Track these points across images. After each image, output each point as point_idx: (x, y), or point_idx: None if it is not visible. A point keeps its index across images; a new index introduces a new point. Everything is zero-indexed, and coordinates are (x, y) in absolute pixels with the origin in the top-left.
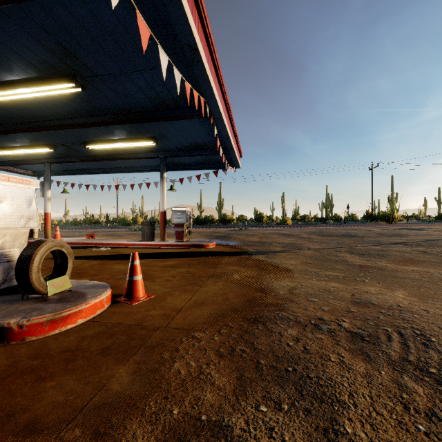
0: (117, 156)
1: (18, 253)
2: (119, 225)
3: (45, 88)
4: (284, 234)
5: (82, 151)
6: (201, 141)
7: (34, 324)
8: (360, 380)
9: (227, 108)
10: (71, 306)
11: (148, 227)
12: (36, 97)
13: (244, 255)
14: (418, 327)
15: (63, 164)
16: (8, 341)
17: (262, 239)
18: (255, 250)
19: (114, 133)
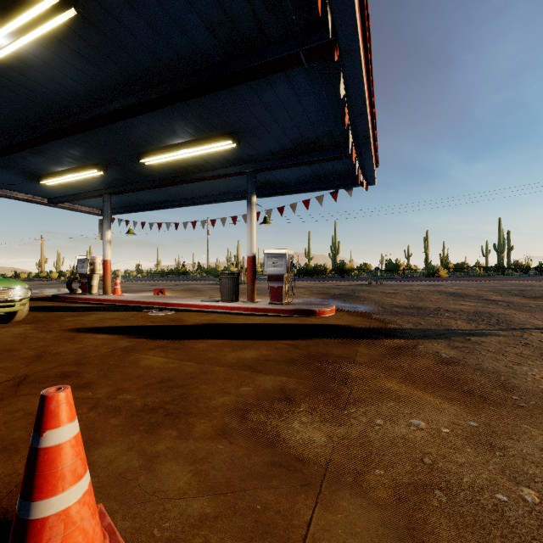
0: (187, 176)
1: None
2: (208, 276)
3: (18, 21)
4: (450, 293)
5: (142, 172)
6: (311, 134)
7: None
8: None
9: (365, 39)
10: None
11: (229, 280)
12: (32, 59)
13: (397, 337)
14: None
15: (128, 197)
16: None
17: (414, 301)
18: (414, 325)
19: (172, 132)
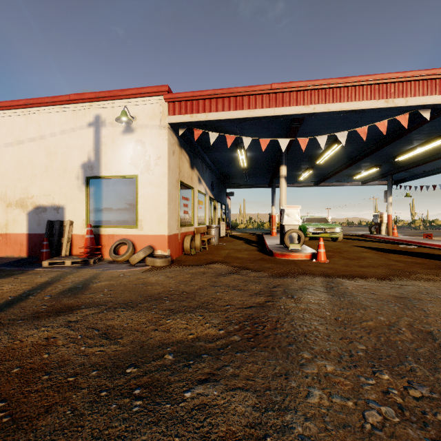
0: (437, 155)
1: (294, 234)
2: None
3: (330, 150)
4: None
5: (403, 161)
6: None
7: (277, 253)
8: (287, 282)
9: None
10: (288, 252)
11: None
12: (337, 151)
13: None
14: (360, 300)
15: (406, 172)
16: (273, 256)
17: None
18: None
19: (404, 145)
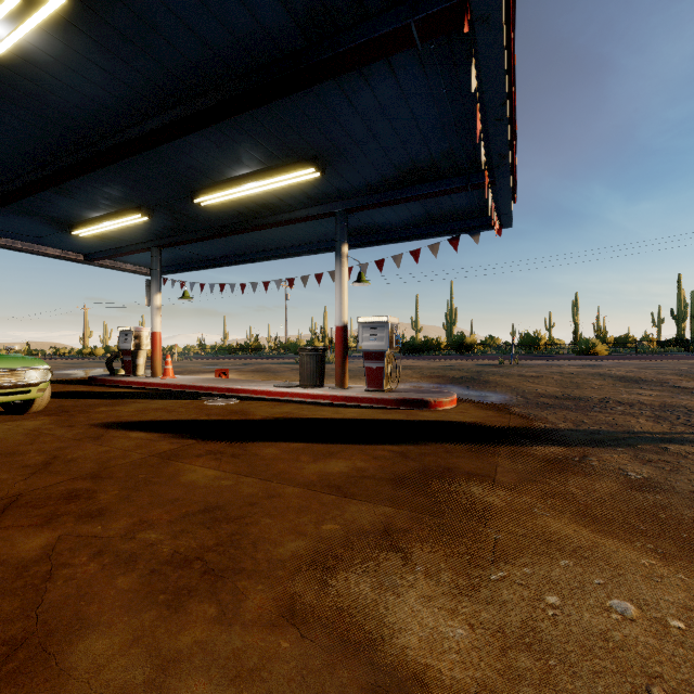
0: (256, 221)
1: None
2: (287, 353)
3: None
4: (618, 377)
5: (198, 217)
6: (423, 156)
7: None
8: None
9: (508, 5)
10: None
11: (312, 359)
12: (43, 59)
13: (553, 443)
14: None
15: (183, 251)
16: None
17: (568, 388)
18: (574, 425)
19: (234, 158)
